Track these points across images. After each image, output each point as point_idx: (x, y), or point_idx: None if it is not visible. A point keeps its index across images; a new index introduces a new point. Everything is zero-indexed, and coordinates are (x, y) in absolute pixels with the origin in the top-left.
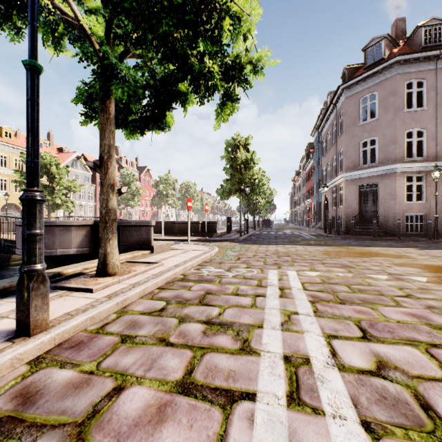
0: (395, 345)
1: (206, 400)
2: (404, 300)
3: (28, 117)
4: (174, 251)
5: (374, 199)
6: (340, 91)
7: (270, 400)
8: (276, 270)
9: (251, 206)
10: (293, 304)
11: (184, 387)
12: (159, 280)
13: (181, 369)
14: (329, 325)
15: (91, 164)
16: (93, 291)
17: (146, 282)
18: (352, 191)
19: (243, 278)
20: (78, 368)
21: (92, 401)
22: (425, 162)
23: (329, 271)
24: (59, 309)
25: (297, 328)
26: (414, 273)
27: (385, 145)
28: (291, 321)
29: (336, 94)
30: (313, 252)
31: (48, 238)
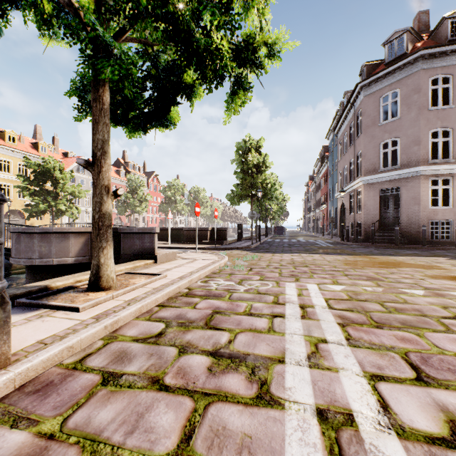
0: None
1: None
2: (454, 323)
3: None
4: (180, 260)
5: (396, 204)
6: (358, 89)
7: None
8: (294, 283)
9: (263, 213)
10: (318, 327)
11: None
12: (159, 296)
13: (176, 432)
14: (369, 359)
15: (82, 162)
16: (79, 310)
17: (144, 298)
18: (372, 196)
19: (257, 293)
20: (35, 428)
21: None
22: (451, 164)
23: (354, 285)
24: (33, 335)
25: (328, 363)
26: (453, 287)
27: (408, 146)
28: (319, 353)
29: (354, 92)
30: (333, 262)
31: (44, 246)
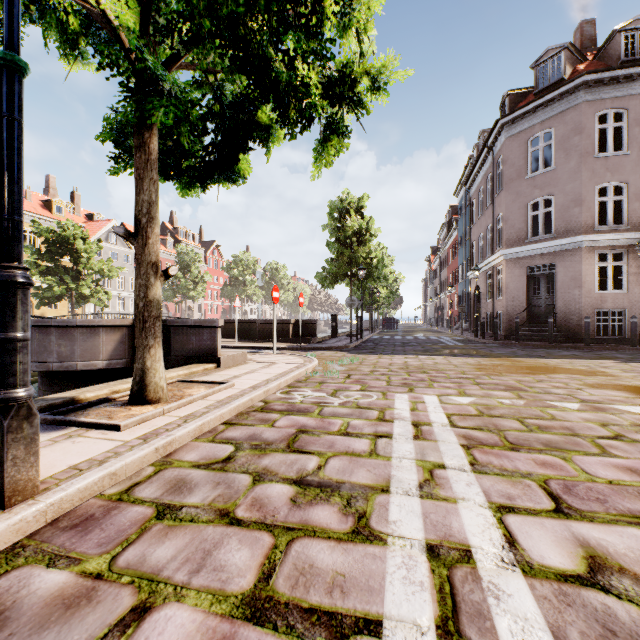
0: (613, 526)
1: (294, 636)
2: (613, 445)
3: (3, 146)
4: (252, 364)
5: (550, 287)
6: (498, 128)
7: (407, 635)
8: (406, 394)
9: (367, 299)
10: (436, 450)
11: (255, 606)
12: (225, 411)
13: (252, 571)
14: (497, 488)
15: (122, 231)
16: (121, 428)
17: (205, 413)
18: (516, 276)
19: (356, 407)
20: (77, 567)
21: (92, 635)
22: (625, 232)
23: (487, 396)
24: (62, 460)
25: (445, 493)
26: (619, 399)
27: (566, 207)
28: (434, 480)
29: (493, 132)
30: (461, 366)
31: (65, 345)
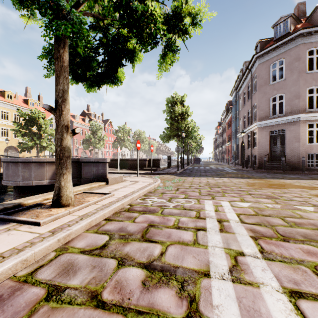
0: None
1: None
2: None
3: None
4: (125, 182)
5: (282, 141)
6: (254, 59)
7: None
8: (211, 200)
9: (185, 148)
10: (235, 240)
11: None
12: (106, 212)
13: None
14: (284, 273)
15: (47, 107)
16: (40, 224)
17: (94, 213)
18: (264, 136)
19: (183, 209)
20: None
21: None
22: None
23: (258, 202)
24: None
25: (249, 278)
26: None
27: (291, 99)
28: (239, 266)
29: (251, 61)
30: (238, 183)
31: (26, 172)
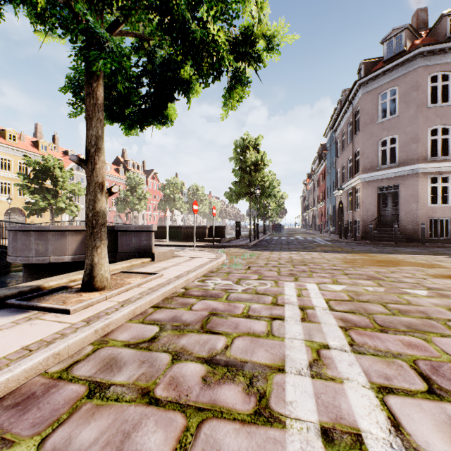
0: None
1: None
2: None
3: None
4: (177, 258)
5: (394, 202)
6: (356, 87)
7: None
8: (293, 282)
9: (261, 210)
10: (320, 331)
11: None
12: (154, 297)
13: None
14: (375, 368)
15: (75, 159)
16: (70, 312)
17: (138, 299)
18: (370, 194)
19: (255, 293)
20: (8, 450)
21: None
22: (450, 162)
23: (355, 284)
24: (18, 340)
25: (332, 373)
26: None
27: (407, 143)
28: (321, 360)
29: (352, 90)
30: (332, 260)
31: (41, 244)
